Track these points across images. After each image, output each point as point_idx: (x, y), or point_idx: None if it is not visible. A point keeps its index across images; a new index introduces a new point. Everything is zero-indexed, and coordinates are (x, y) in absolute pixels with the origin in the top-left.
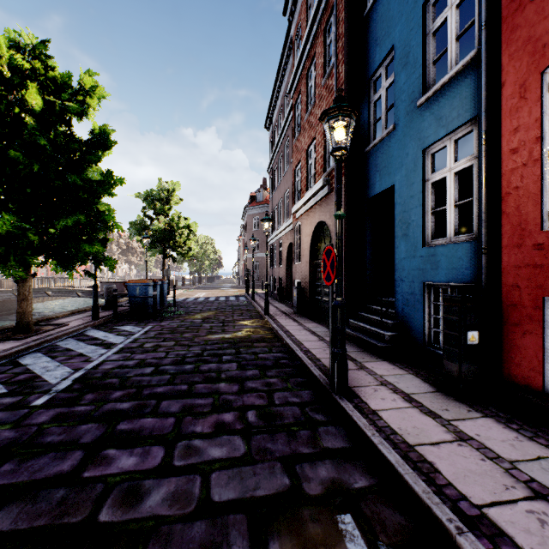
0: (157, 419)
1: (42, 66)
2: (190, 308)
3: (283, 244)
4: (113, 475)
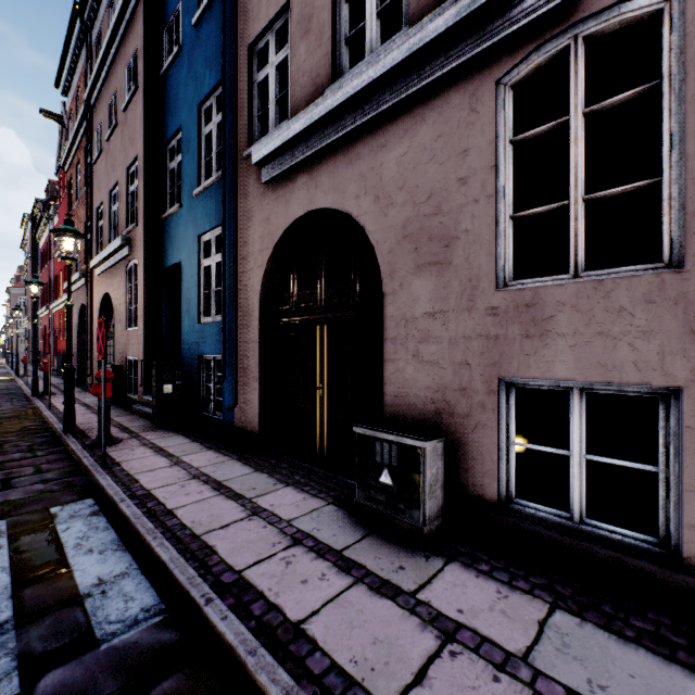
0: None
1: None
2: None
3: None
4: None
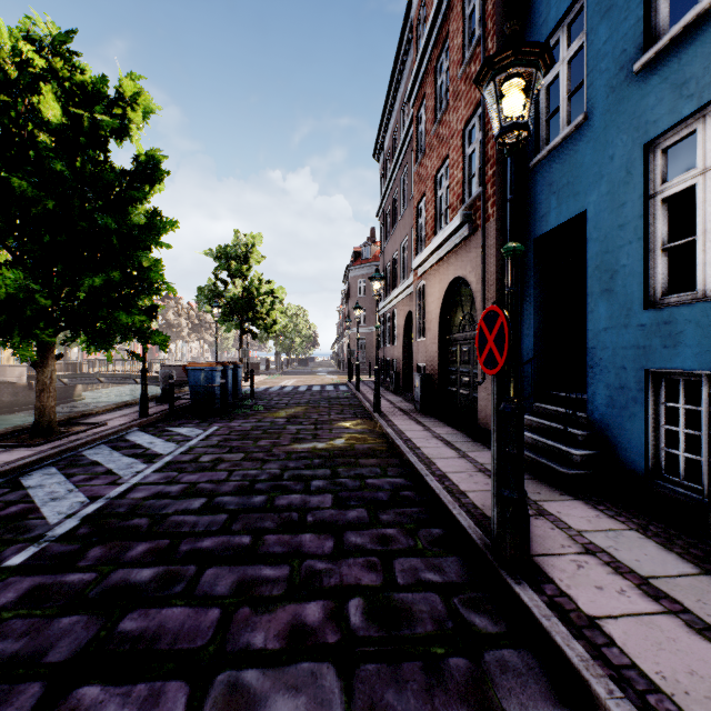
0: (190, 611)
1: (66, 66)
2: (273, 401)
3: (399, 313)
4: None
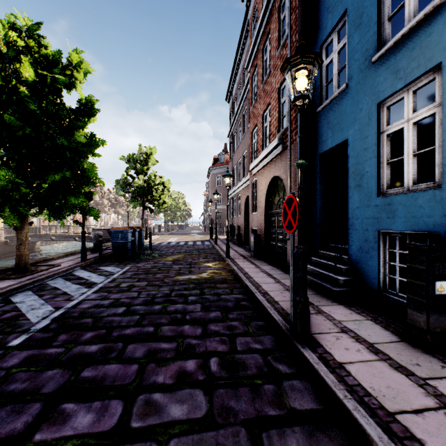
0: (121, 366)
1: (36, 45)
2: (163, 251)
3: (241, 197)
4: (65, 439)
